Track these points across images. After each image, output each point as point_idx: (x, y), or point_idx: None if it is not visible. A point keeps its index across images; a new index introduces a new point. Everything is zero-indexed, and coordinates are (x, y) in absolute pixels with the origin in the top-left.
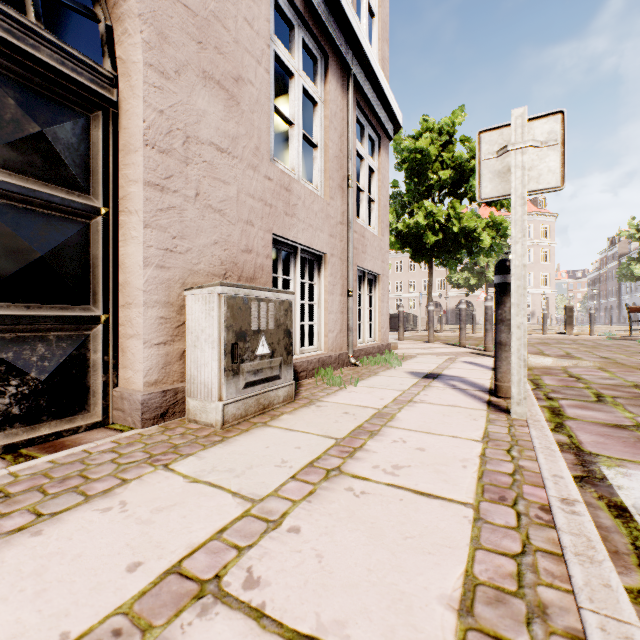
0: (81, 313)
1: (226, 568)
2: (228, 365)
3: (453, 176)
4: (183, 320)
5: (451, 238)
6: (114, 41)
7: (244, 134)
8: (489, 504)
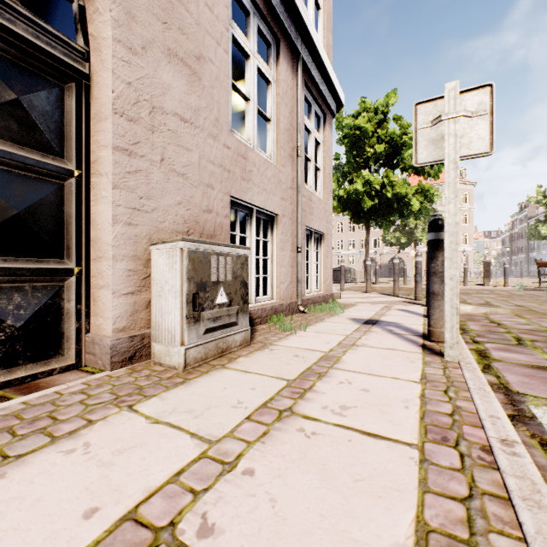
0: (55, 266)
1: (181, 514)
2: (190, 313)
3: (387, 149)
4: (149, 272)
5: (385, 203)
6: (86, 19)
7: (205, 107)
8: (433, 445)
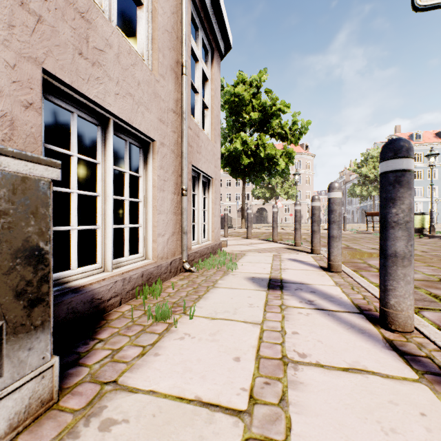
0: None
1: None
2: None
3: (260, 117)
4: None
5: (259, 161)
6: None
7: None
8: None
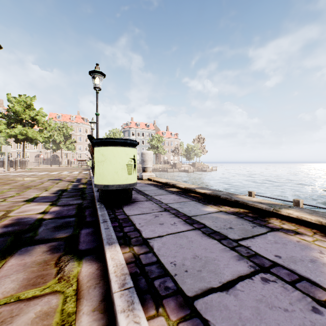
0: None
1: None
2: None
3: (30, 118)
4: None
5: (30, 137)
6: None
7: None
8: None
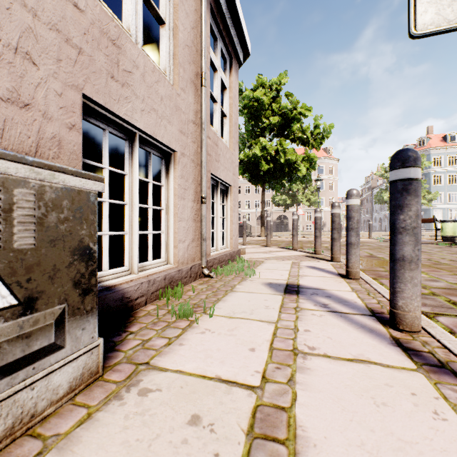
0: None
1: None
2: None
3: (280, 121)
4: None
5: (279, 167)
6: None
7: None
8: None
